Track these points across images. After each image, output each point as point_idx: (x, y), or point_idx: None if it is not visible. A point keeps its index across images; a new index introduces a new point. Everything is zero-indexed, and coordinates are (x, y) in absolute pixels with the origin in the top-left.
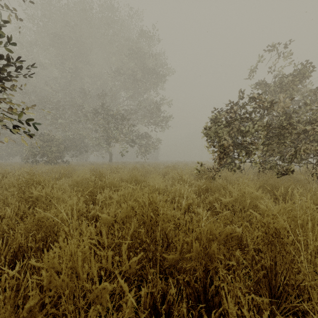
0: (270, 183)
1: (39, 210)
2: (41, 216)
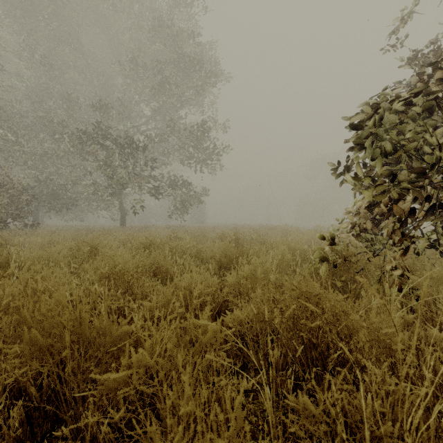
0: None
1: None
2: None
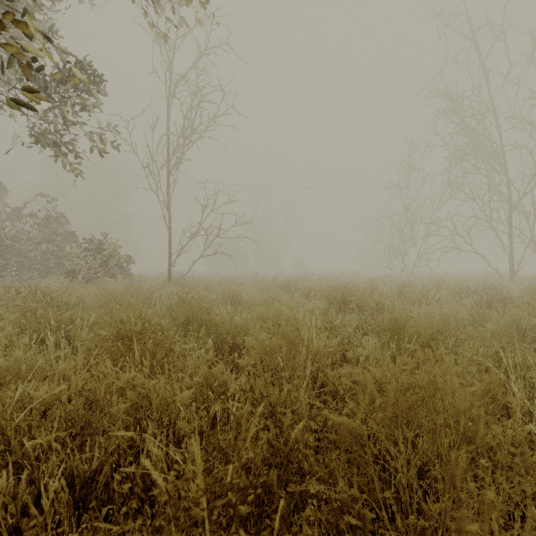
0: None
1: None
2: None
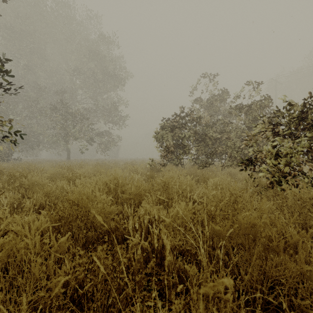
0: (193, 171)
1: (51, 185)
2: (48, 189)
